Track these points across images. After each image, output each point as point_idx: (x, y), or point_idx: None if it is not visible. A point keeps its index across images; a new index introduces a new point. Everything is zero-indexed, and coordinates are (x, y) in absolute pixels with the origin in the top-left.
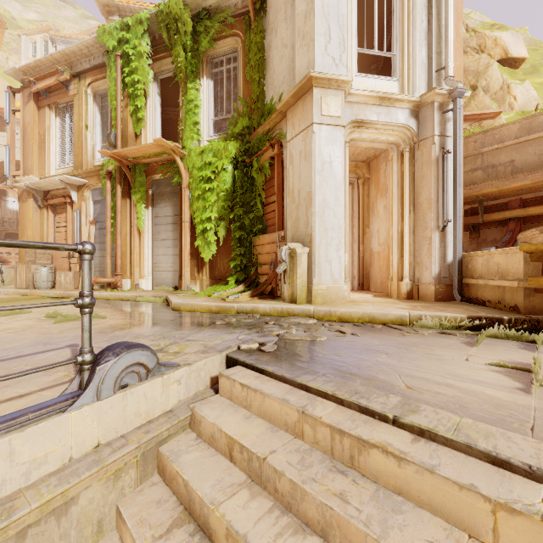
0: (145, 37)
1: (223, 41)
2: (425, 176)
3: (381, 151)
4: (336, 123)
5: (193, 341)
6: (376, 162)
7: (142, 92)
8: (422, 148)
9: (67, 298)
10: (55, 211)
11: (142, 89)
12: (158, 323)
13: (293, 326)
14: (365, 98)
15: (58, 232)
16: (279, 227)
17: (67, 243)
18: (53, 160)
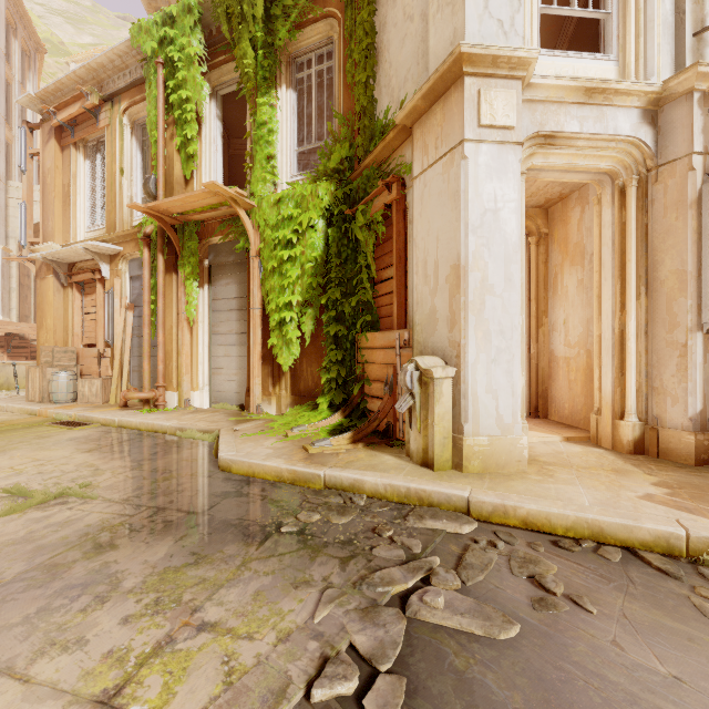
0: (196, 33)
1: (311, 28)
2: (672, 231)
3: (573, 188)
4: (506, 138)
5: (210, 634)
6: (561, 207)
7: (194, 114)
8: (666, 178)
9: (82, 425)
10: (83, 291)
11: (193, 111)
12: (174, 525)
13: (433, 556)
14: (557, 92)
15: (86, 320)
16: (400, 322)
17: (97, 336)
18: (81, 220)
